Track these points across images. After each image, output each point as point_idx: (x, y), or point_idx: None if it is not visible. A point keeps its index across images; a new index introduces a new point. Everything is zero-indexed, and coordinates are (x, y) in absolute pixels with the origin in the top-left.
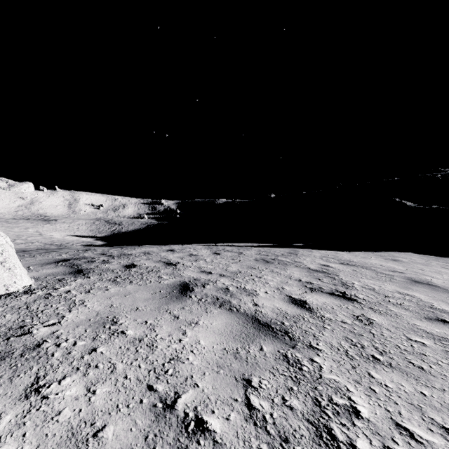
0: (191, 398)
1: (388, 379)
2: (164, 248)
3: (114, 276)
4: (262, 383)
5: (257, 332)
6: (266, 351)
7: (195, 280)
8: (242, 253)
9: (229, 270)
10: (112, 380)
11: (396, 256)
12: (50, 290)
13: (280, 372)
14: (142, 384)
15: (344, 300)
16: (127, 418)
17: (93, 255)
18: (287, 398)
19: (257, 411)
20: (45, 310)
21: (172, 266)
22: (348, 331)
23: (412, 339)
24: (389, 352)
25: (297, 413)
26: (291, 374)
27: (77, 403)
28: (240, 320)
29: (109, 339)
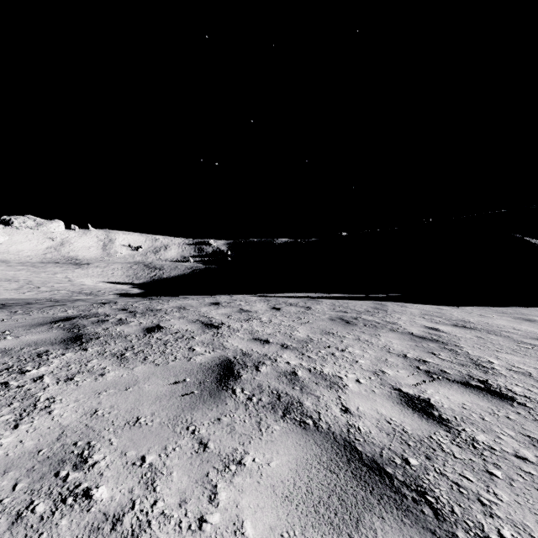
0: None
1: None
2: (207, 301)
3: (123, 348)
4: None
5: (361, 492)
6: None
7: (244, 355)
8: (310, 308)
9: (294, 337)
10: None
11: (526, 313)
12: (12, 374)
13: None
14: None
15: (494, 399)
16: None
17: (110, 310)
18: None
19: None
20: None
21: (212, 330)
22: None
23: None
24: None
25: None
26: None
27: None
28: (323, 452)
29: (50, 517)
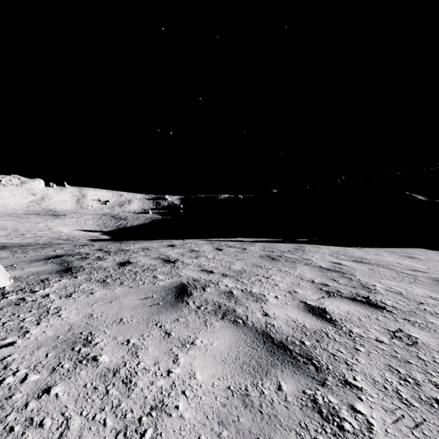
0: None
1: None
2: (165, 243)
3: (104, 276)
4: None
5: (271, 358)
6: (287, 391)
7: (194, 281)
8: (245, 249)
9: (232, 269)
10: None
11: (410, 253)
12: (26, 293)
13: (312, 435)
14: None
15: (371, 308)
16: None
17: (89, 250)
18: None
19: None
20: (9, 322)
21: (170, 264)
22: (389, 355)
23: None
24: None
25: None
26: None
27: None
28: (248, 337)
29: (74, 370)
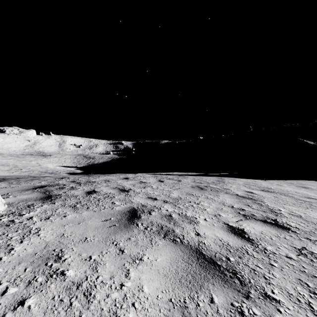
0: None
1: None
2: (121, 176)
3: (75, 202)
4: None
5: (203, 273)
6: (218, 303)
7: (142, 206)
8: (180, 181)
9: (171, 196)
10: None
11: (304, 184)
12: (15, 216)
13: None
14: None
15: (279, 229)
16: None
17: (65, 182)
18: None
19: None
20: None
21: (124, 193)
22: (298, 270)
23: None
24: None
25: None
26: None
27: None
28: (184, 254)
29: (45, 283)
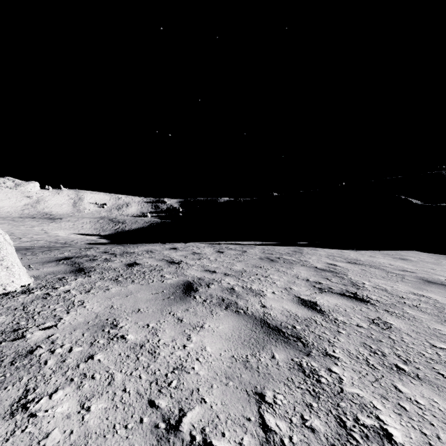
0: (198, 417)
1: (418, 394)
2: (167, 246)
3: (115, 275)
4: (276, 398)
5: (267, 337)
6: (279, 359)
7: (199, 279)
8: (246, 252)
9: (233, 269)
10: (109, 394)
11: (403, 255)
12: (49, 289)
13: (296, 385)
14: (142, 398)
15: (357, 302)
16: (125, 442)
17: (95, 253)
18: (307, 417)
19: (274, 434)
20: (42, 311)
21: (175, 265)
22: (365, 336)
23: (437, 345)
24: (414, 361)
25: (320, 437)
26: (309, 388)
27: (68, 423)
28: (248, 323)
29: (108, 344)
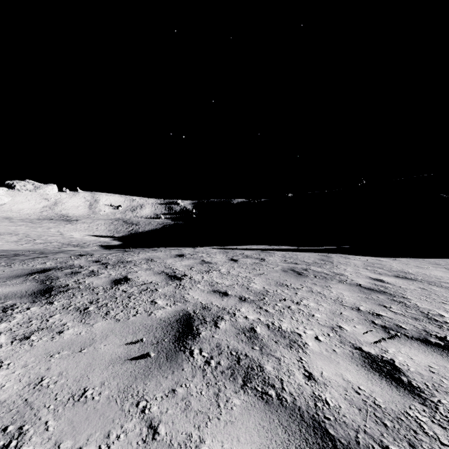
0: None
1: None
2: (173, 253)
3: (88, 301)
4: None
5: None
6: None
7: (203, 309)
8: (264, 260)
9: (251, 289)
10: None
11: None
12: None
13: None
14: None
15: None
16: None
17: (85, 262)
18: None
19: None
20: None
21: (175, 282)
22: None
23: None
24: None
25: None
26: None
27: None
28: (290, 438)
29: None
